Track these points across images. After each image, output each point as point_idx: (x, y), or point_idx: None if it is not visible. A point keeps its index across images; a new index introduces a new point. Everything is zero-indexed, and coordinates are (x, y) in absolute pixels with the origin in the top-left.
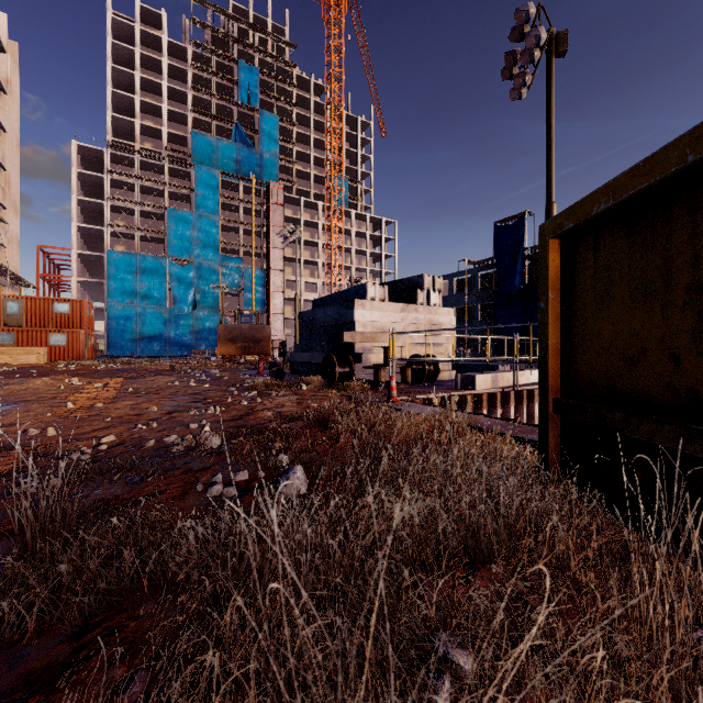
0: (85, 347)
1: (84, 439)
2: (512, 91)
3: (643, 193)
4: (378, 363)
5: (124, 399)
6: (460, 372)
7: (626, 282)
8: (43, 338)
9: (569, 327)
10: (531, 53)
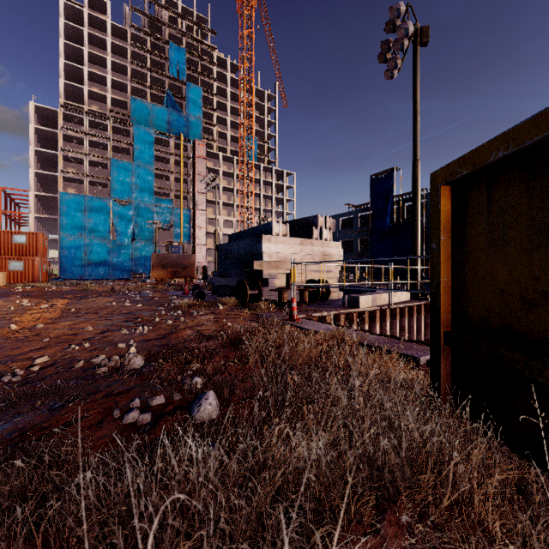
0: (39, 272)
1: (19, 360)
2: (386, 72)
3: (546, 140)
4: (281, 286)
5: (65, 319)
6: (346, 293)
7: (524, 227)
8: (3, 264)
9: (460, 267)
10: (401, 42)
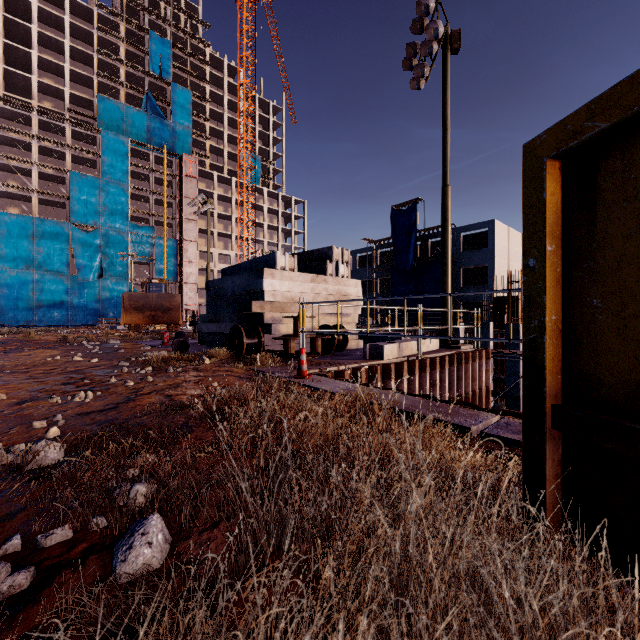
0: None
1: None
2: (412, 81)
3: None
4: (288, 333)
5: None
6: (366, 341)
7: None
8: None
9: (582, 296)
10: (429, 45)
